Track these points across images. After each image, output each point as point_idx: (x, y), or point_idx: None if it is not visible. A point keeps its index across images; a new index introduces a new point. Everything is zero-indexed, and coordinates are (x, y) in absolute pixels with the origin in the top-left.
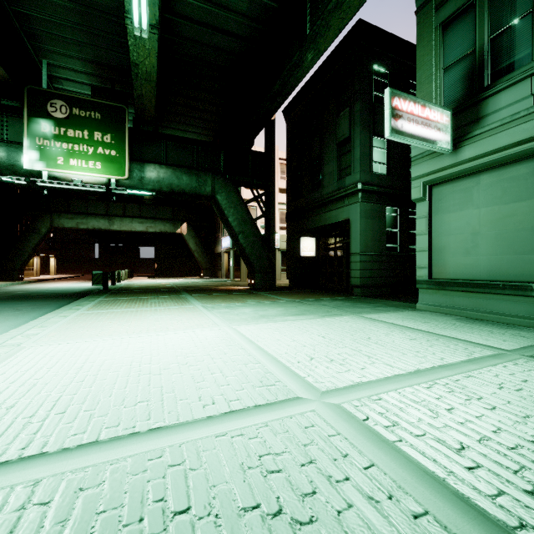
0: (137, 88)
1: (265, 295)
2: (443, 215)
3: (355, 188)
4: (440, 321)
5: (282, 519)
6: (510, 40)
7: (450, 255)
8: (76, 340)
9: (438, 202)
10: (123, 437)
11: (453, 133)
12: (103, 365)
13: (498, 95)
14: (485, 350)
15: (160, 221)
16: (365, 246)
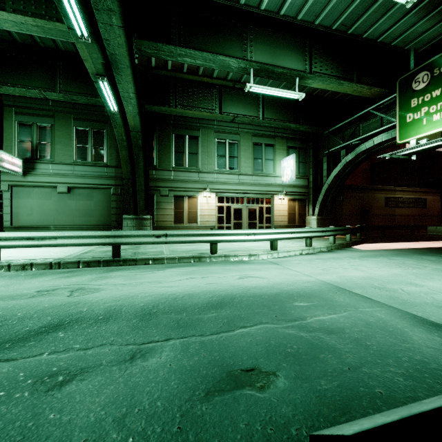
0: None
1: None
2: (18, 199)
3: None
4: None
5: (22, 251)
6: (44, 148)
7: (21, 216)
8: None
9: (16, 193)
10: None
11: (24, 169)
12: None
13: (41, 164)
14: None
15: None
16: None
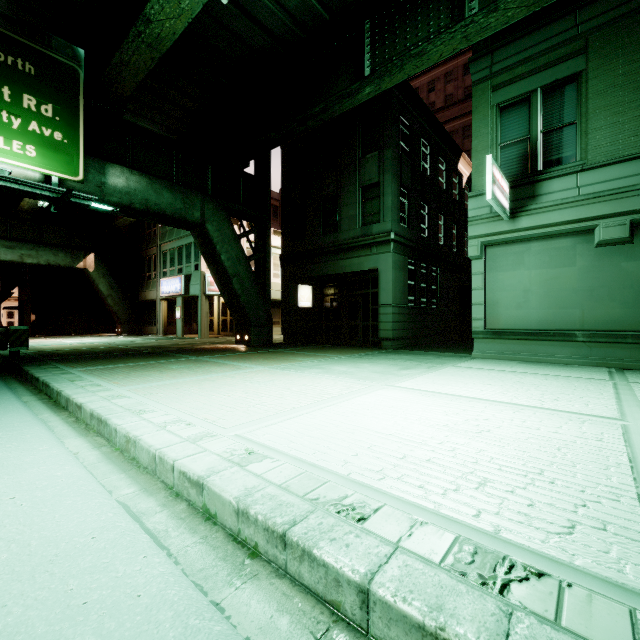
0: (125, 51)
1: (298, 353)
2: (496, 273)
3: (387, 237)
4: (517, 365)
5: None
6: (559, 139)
7: (503, 309)
8: (276, 418)
9: (492, 261)
10: (637, 470)
11: (511, 203)
12: (412, 433)
13: (551, 181)
14: (600, 381)
15: (47, 248)
16: (395, 298)
